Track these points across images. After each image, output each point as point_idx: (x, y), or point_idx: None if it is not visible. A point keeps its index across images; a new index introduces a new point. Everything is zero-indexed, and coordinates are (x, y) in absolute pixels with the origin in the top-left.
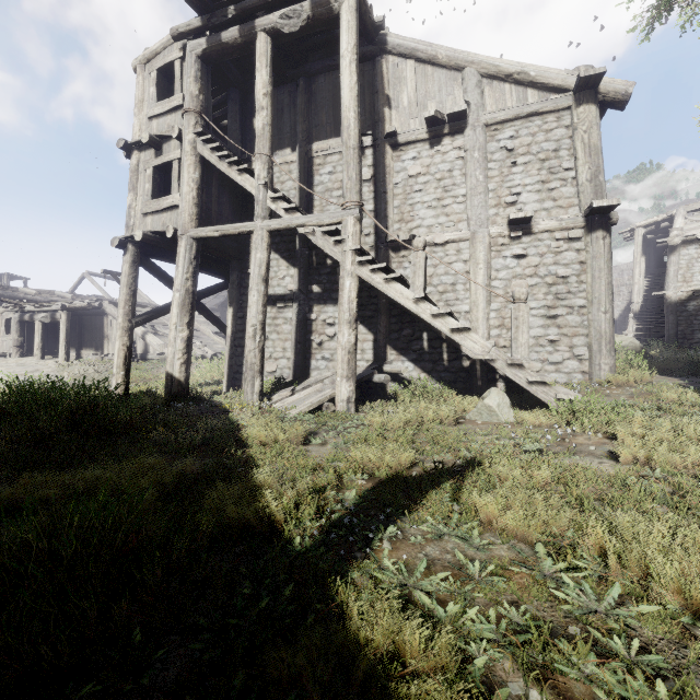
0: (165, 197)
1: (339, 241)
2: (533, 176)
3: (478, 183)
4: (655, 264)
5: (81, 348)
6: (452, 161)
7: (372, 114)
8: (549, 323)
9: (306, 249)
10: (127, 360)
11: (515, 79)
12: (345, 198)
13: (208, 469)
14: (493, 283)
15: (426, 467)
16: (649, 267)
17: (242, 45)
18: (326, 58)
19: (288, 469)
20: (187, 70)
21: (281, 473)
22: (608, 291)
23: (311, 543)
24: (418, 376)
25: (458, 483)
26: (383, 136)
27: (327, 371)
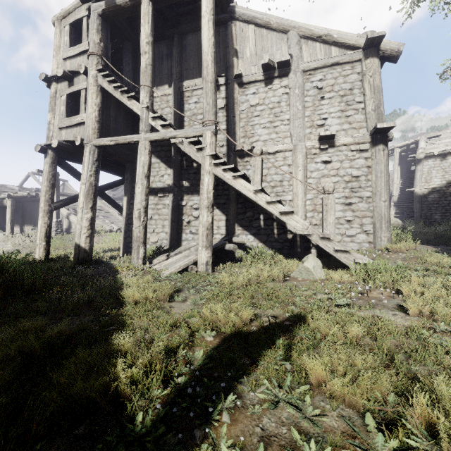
0: (75, 116)
1: (200, 148)
2: (335, 107)
3: (298, 111)
4: (406, 171)
5: (23, 224)
6: (280, 95)
7: (225, 62)
8: (346, 208)
9: (179, 156)
10: (47, 234)
11: (323, 39)
12: (204, 118)
13: (83, 328)
14: (308, 181)
15: (262, 323)
16: (402, 173)
17: (131, 7)
18: (193, 22)
19: (151, 326)
20: (91, 24)
21: (145, 330)
22: (386, 186)
23: (154, 416)
24: (257, 245)
25: (289, 341)
26: (232, 77)
27: (193, 241)
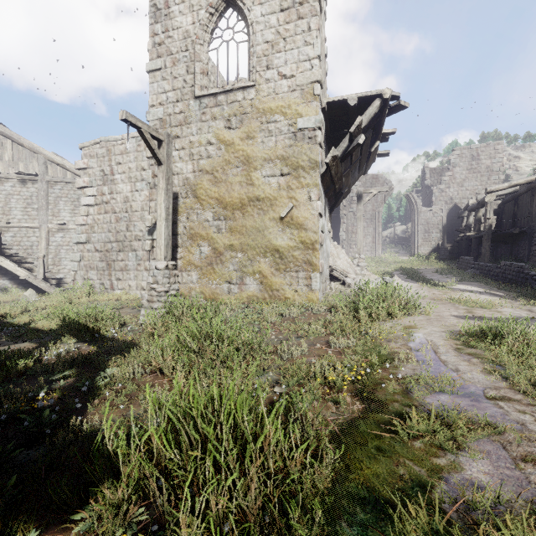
0: None
1: None
2: (68, 207)
3: (43, 205)
4: None
5: None
6: (32, 192)
7: None
8: None
9: None
10: None
11: (61, 166)
12: None
13: None
14: (50, 247)
15: None
16: None
17: None
18: None
19: None
20: None
21: None
22: None
23: None
24: (12, 286)
25: None
26: None
27: None
